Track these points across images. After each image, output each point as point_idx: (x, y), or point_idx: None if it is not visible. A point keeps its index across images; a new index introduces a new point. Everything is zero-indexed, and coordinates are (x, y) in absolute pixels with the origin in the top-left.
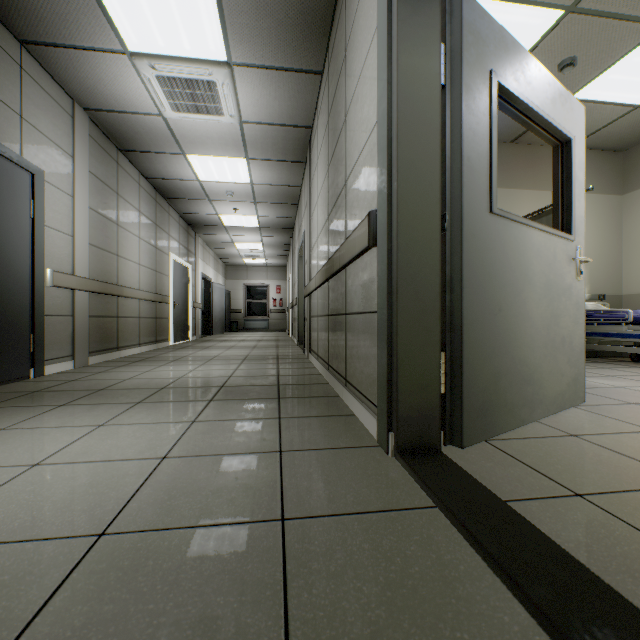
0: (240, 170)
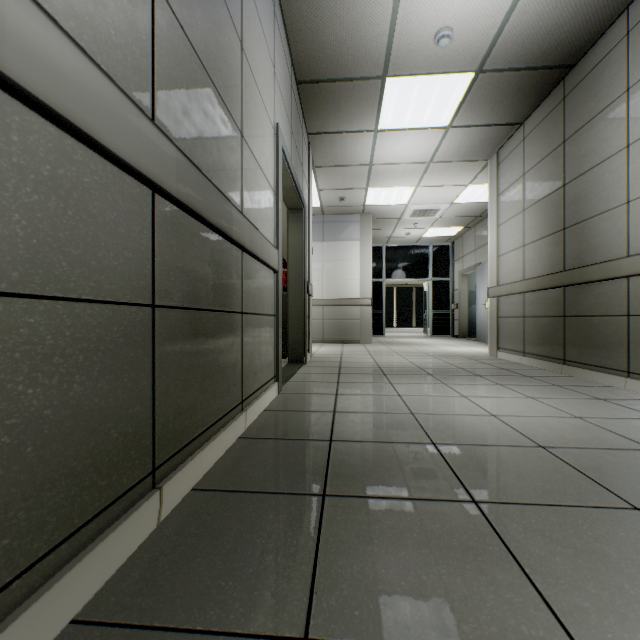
0: None
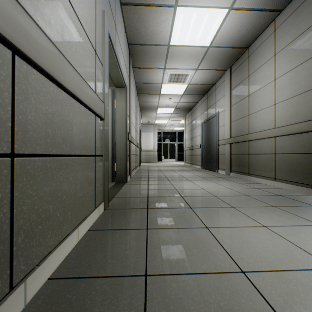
0: (179, 31)
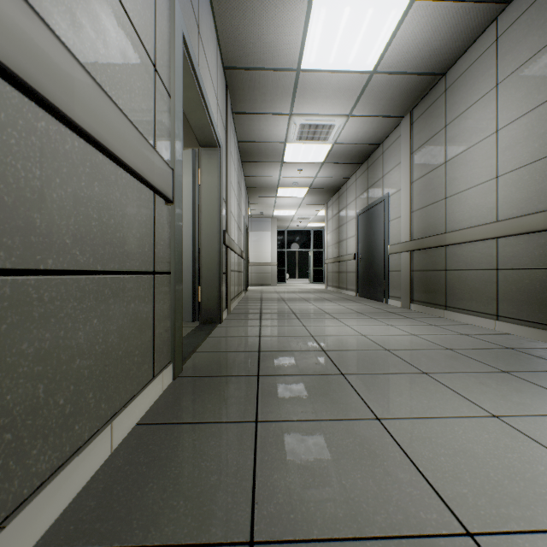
0: (318, 42)
